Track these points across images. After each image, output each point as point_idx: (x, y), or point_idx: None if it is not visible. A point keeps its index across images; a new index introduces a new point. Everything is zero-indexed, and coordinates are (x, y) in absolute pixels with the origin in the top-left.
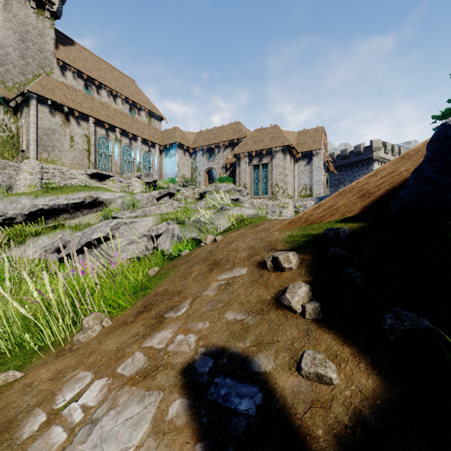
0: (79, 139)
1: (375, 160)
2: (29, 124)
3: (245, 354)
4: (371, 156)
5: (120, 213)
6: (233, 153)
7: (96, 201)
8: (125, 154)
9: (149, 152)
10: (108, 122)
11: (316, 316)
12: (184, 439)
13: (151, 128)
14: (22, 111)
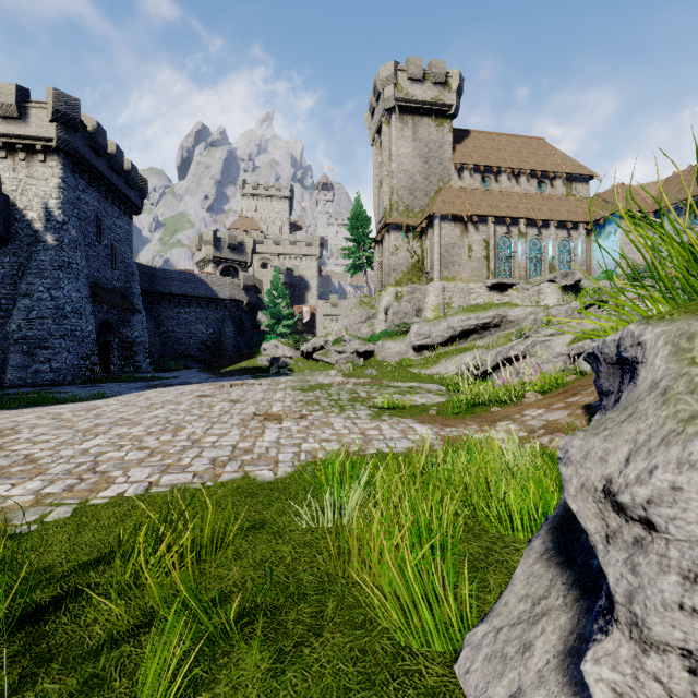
0: (477, 247)
1: None
2: (433, 245)
3: None
4: None
5: (534, 332)
6: None
7: (503, 319)
8: (532, 250)
9: (567, 238)
10: (509, 215)
11: None
12: (581, 416)
13: (572, 200)
14: (427, 233)
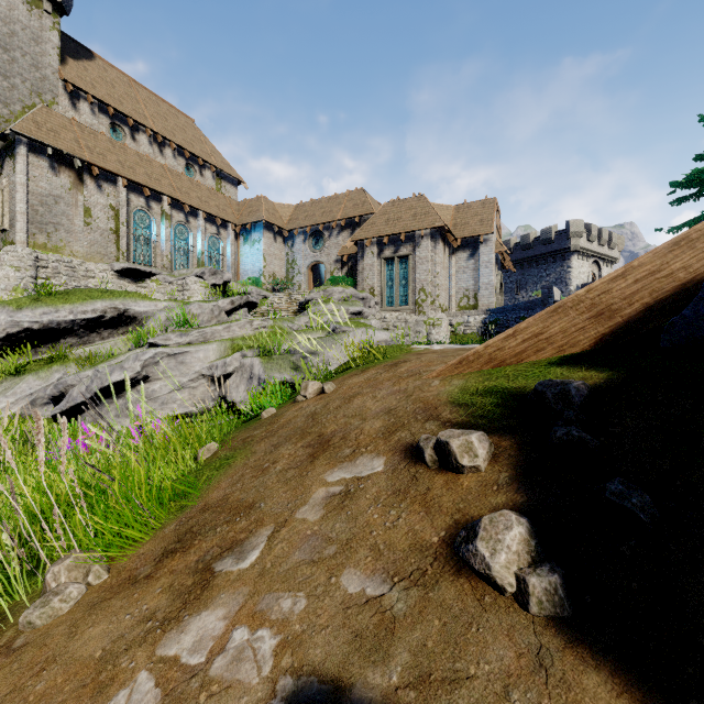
0: (100, 213)
1: (573, 252)
2: (14, 186)
3: None
4: (567, 245)
5: (162, 338)
6: (353, 238)
7: (123, 315)
8: (178, 239)
9: (217, 236)
10: (149, 185)
11: (556, 609)
12: None
13: (222, 197)
14: (4, 165)
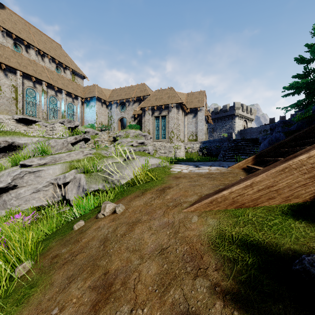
0: (6, 89)
1: (236, 115)
2: None
3: None
4: (233, 113)
5: (28, 161)
6: (140, 106)
7: (11, 145)
8: (51, 103)
9: (72, 103)
10: (35, 76)
11: None
12: None
13: (75, 84)
14: None
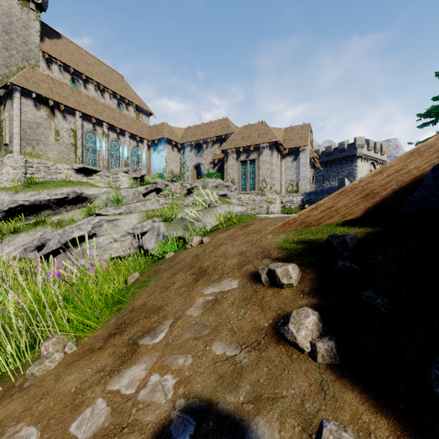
0: (65, 134)
1: (358, 157)
2: (12, 117)
3: (238, 416)
4: (354, 152)
5: (104, 210)
6: (221, 148)
7: (80, 196)
8: (113, 149)
9: (137, 147)
10: (95, 116)
11: (332, 360)
12: None
13: (140, 123)
14: (6, 104)
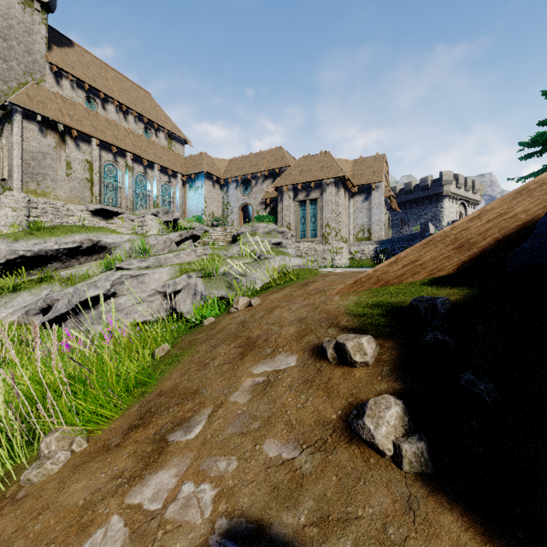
0: (78, 166)
1: (445, 196)
2: (11, 145)
3: (299, 544)
4: (440, 190)
5: (127, 263)
6: (274, 185)
7: (96, 245)
8: (139, 186)
9: (168, 183)
10: (116, 144)
11: (422, 467)
12: None
13: (172, 153)
14: (3, 129)
